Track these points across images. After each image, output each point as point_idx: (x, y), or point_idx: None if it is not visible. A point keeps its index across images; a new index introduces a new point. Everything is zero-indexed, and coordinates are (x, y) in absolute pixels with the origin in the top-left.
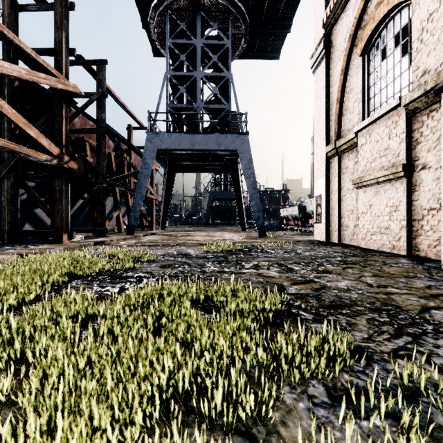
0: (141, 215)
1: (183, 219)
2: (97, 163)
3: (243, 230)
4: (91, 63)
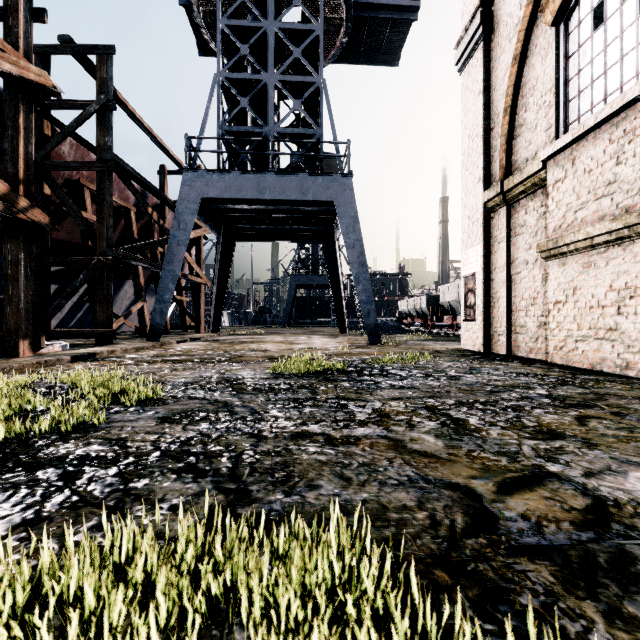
0: (181, 309)
1: (251, 316)
2: (97, 220)
3: (342, 333)
4: (87, 50)
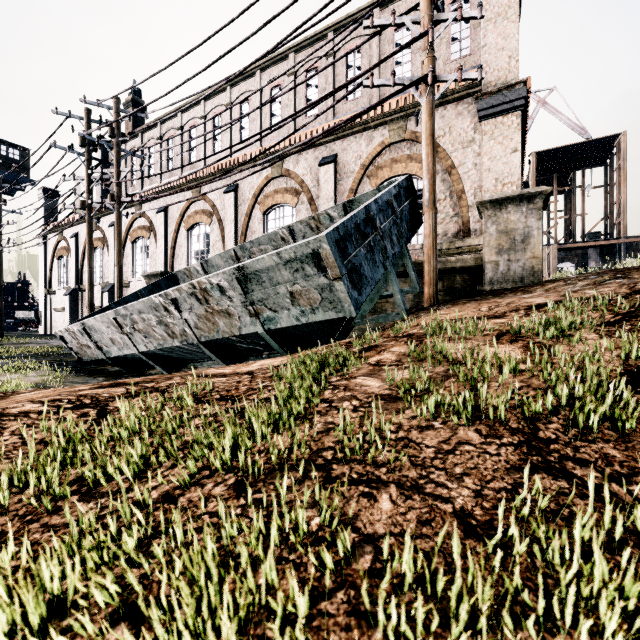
0: None
1: None
2: None
3: None
4: None
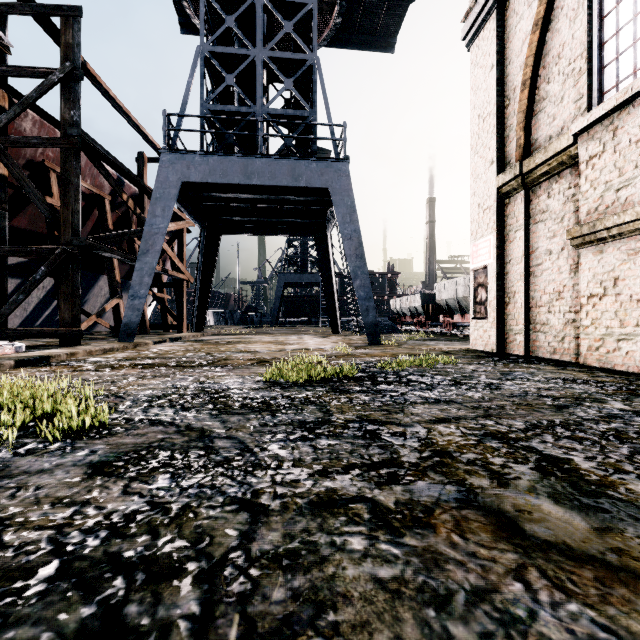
0: (162, 307)
1: (237, 315)
2: (61, 205)
3: (334, 333)
4: (50, 11)
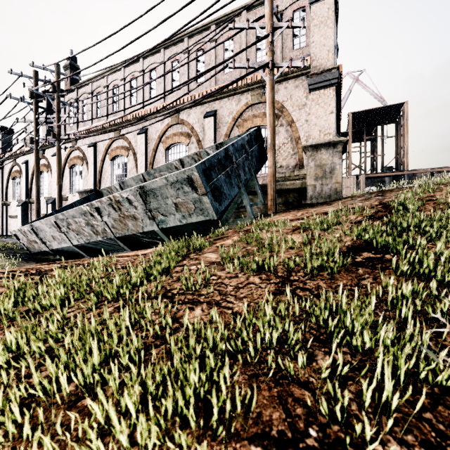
0: None
1: None
2: None
3: None
4: None
